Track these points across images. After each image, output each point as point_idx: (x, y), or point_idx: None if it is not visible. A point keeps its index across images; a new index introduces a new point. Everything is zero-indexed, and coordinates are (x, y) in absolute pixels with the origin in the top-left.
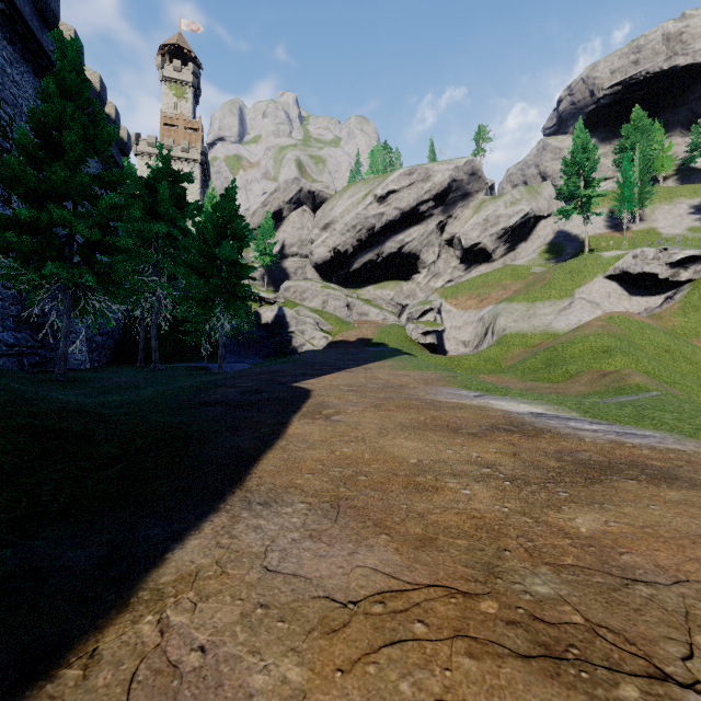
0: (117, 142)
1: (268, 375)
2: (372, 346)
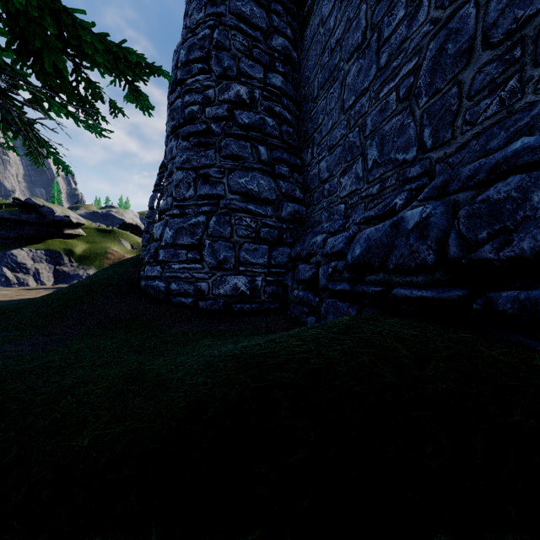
0: None
1: None
2: None
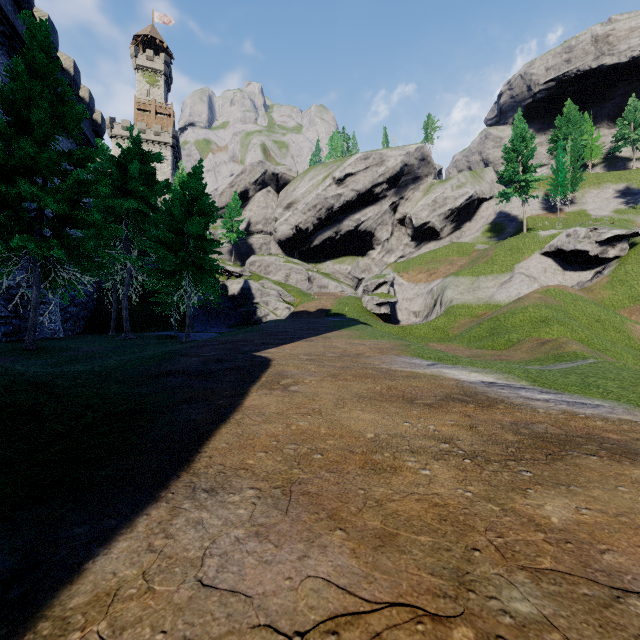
0: (91, 124)
1: (232, 344)
2: (331, 316)
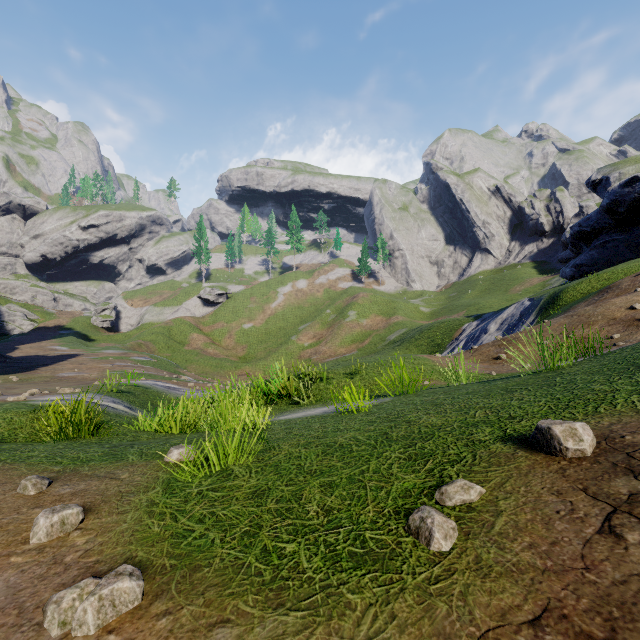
0: None
1: (4, 345)
2: (64, 330)
